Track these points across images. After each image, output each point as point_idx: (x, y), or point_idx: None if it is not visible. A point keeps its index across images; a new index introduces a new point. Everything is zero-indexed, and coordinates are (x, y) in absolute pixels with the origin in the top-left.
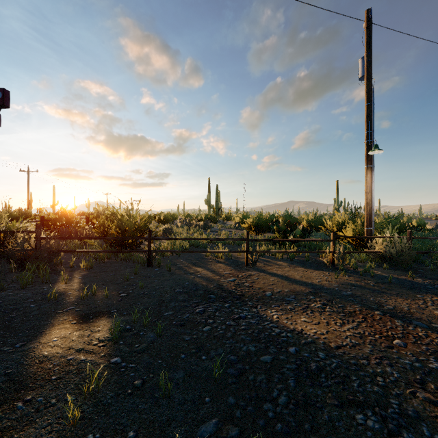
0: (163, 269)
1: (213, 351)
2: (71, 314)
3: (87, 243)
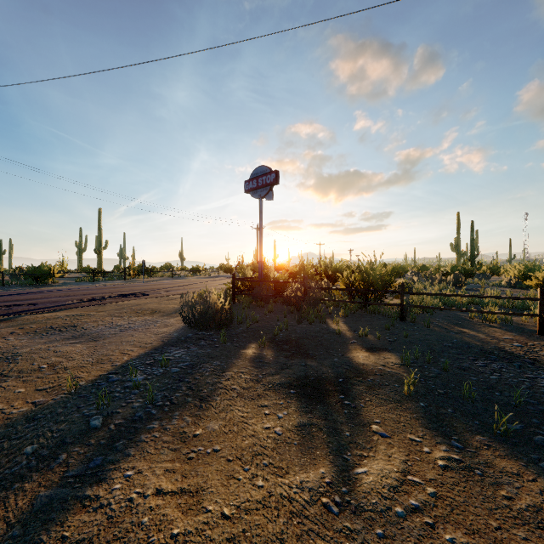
0: (419, 325)
1: (506, 392)
2: (357, 345)
3: (336, 294)
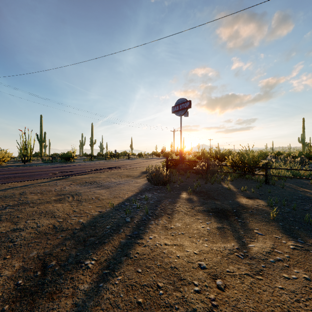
0: (277, 186)
1: None
2: (240, 195)
3: (225, 168)
